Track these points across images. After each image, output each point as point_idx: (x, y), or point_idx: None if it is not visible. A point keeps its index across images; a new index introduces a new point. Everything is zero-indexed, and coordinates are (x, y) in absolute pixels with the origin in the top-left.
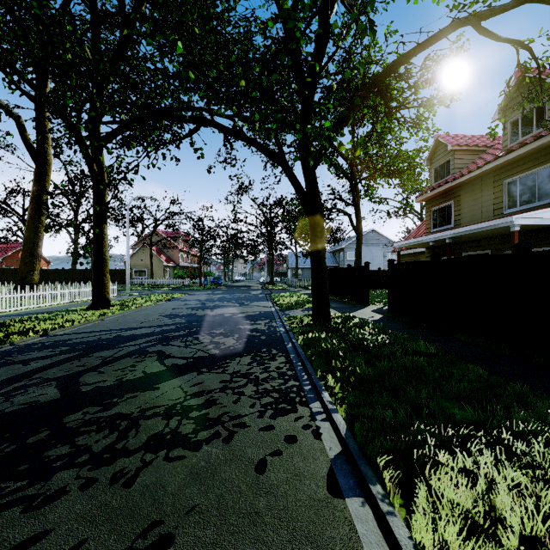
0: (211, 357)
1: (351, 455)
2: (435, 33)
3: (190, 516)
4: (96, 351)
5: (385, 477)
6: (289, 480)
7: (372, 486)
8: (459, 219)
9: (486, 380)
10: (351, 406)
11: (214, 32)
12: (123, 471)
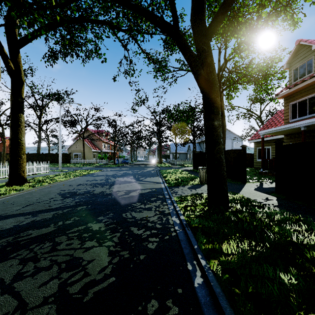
0: None
1: None
2: None
3: None
4: None
5: None
6: None
7: None
8: None
9: None
10: None
11: None
12: None
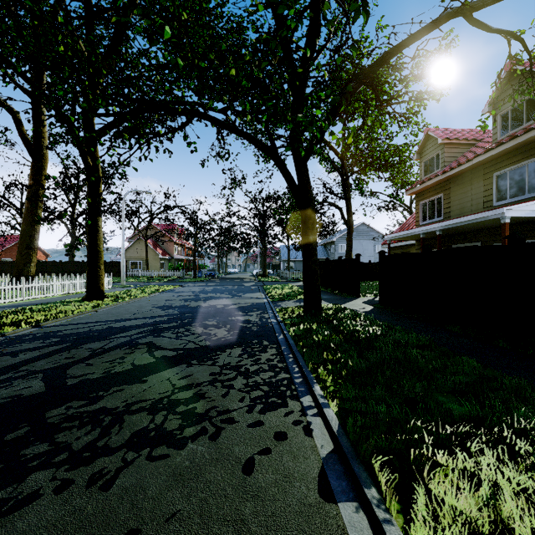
0: (202, 349)
1: (343, 453)
2: (426, 25)
3: (170, 523)
4: (87, 342)
5: (380, 479)
6: (278, 482)
7: (367, 490)
8: (449, 212)
9: (481, 373)
10: (344, 400)
11: (207, 27)
12: (102, 471)
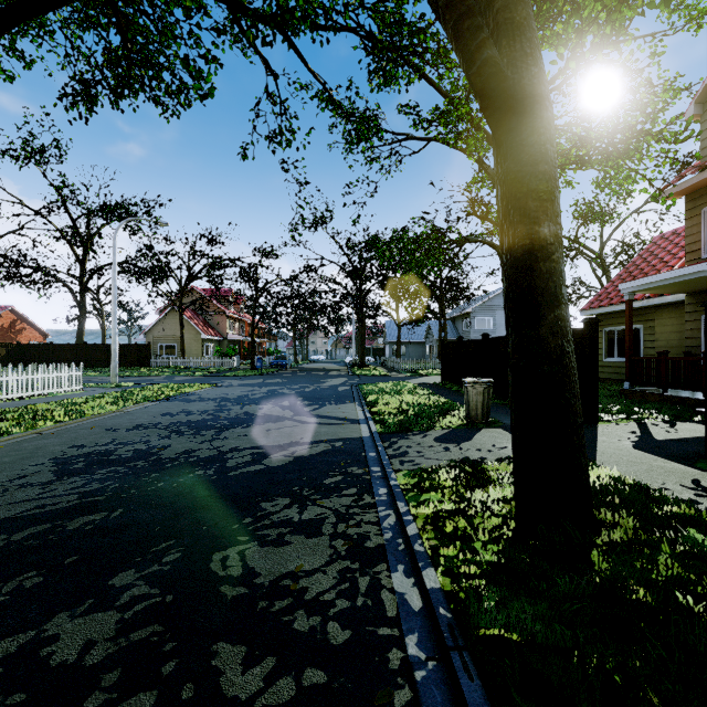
0: None
1: None
2: None
3: None
4: None
5: None
6: None
7: None
8: None
9: None
10: None
11: None
12: None
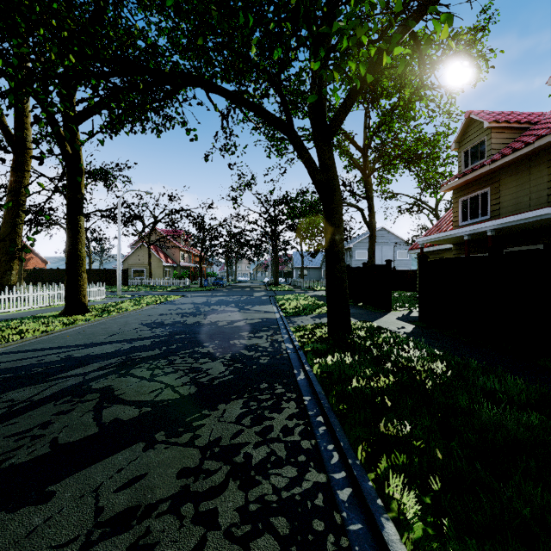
0: (181, 403)
1: None
2: None
3: None
4: (15, 387)
5: None
6: None
7: None
8: (498, 209)
9: None
10: None
11: None
12: None
